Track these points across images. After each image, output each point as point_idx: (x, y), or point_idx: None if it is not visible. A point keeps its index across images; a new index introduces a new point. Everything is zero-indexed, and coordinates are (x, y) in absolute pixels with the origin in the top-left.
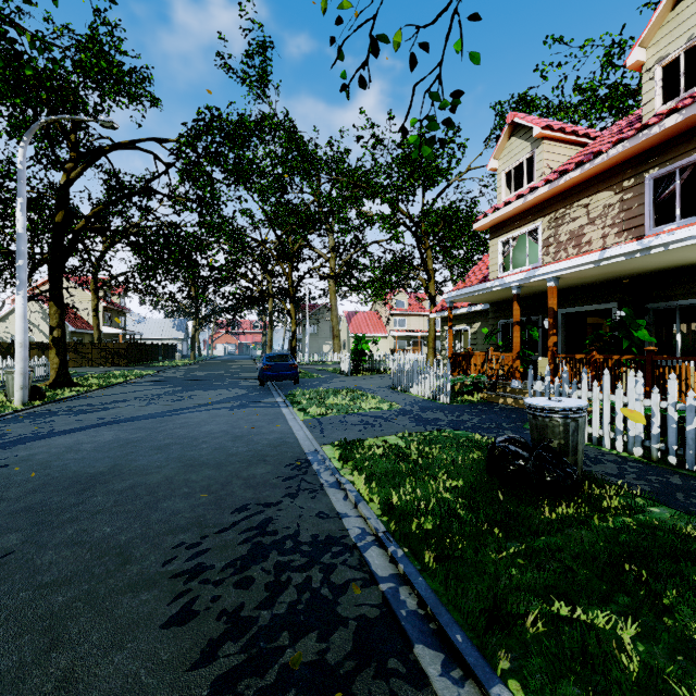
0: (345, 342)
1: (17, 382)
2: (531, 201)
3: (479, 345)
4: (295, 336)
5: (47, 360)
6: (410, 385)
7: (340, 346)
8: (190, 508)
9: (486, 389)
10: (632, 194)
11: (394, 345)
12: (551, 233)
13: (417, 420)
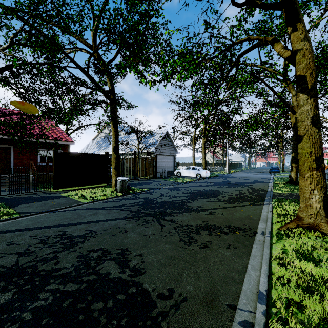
0: None
1: (227, 169)
2: None
3: None
4: (283, 161)
5: (220, 167)
6: None
7: None
8: (257, 177)
9: None
10: None
11: None
12: None
13: None
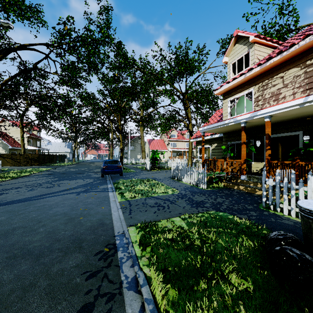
0: (147, 153)
1: None
2: (248, 77)
3: (216, 155)
4: (122, 151)
5: None
6: (182, 177)
7: (145, 155)
8: None
9: (225, 180)
10: (312, 68)
11: (170, 155)
12: (260, 94)
13: (190, 202)
